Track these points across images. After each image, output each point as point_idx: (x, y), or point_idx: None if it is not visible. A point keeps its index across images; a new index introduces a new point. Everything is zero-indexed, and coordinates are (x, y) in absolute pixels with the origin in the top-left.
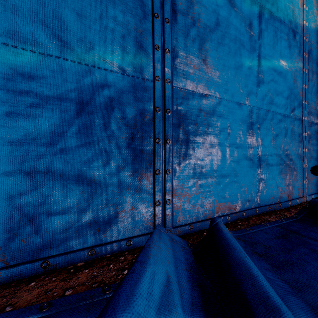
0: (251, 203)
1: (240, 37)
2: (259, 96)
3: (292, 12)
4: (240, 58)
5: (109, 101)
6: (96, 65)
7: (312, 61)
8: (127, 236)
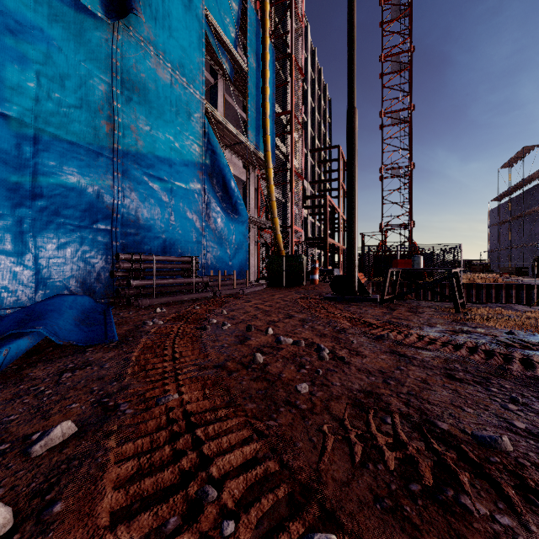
0: (22, 302)
1: (3, 156)
2: (37, 209)
3: (96, 136)
4: (4, 174)
5: None
6: None
7: (129, 180)
8: None
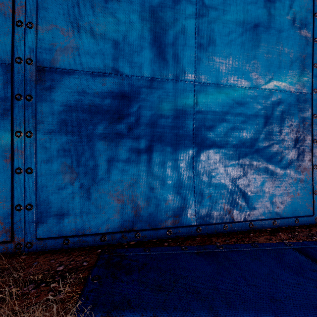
0: None
1: None
2: None
3: None
4: None
5: (283, 114)
6: (276, 89)
7: None
8: (295, 215)
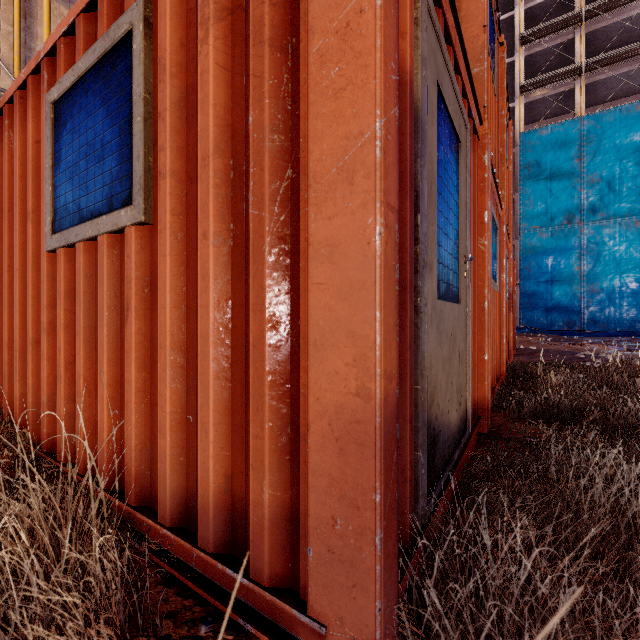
0: None
1: None
2: None
3: None
4: None
5: None
6: None
7: None
8: None
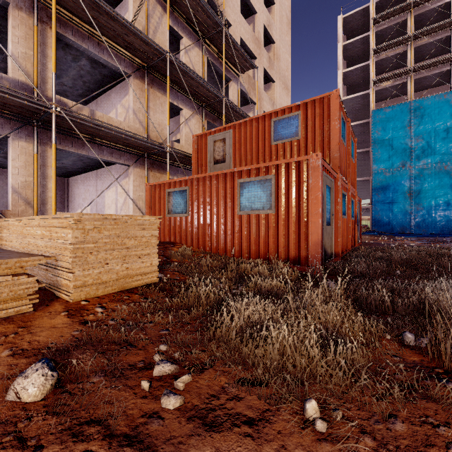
0: None
1: None
2: None
3: None
4: None
5: (450, 220)
6: (449, 217)
7: None
8: None
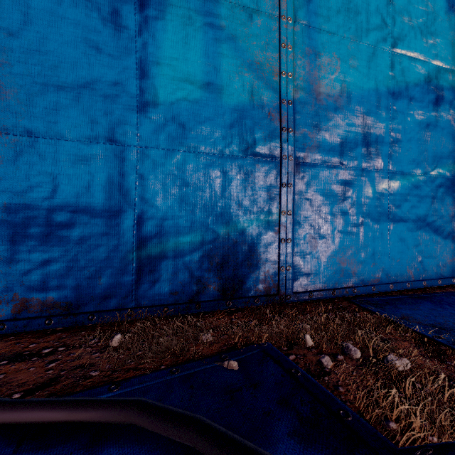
0: None
1: None
2: None
3: None
4: None
5: (445, 195)
6: (440, 175)
7: None
8: (452, 276)
